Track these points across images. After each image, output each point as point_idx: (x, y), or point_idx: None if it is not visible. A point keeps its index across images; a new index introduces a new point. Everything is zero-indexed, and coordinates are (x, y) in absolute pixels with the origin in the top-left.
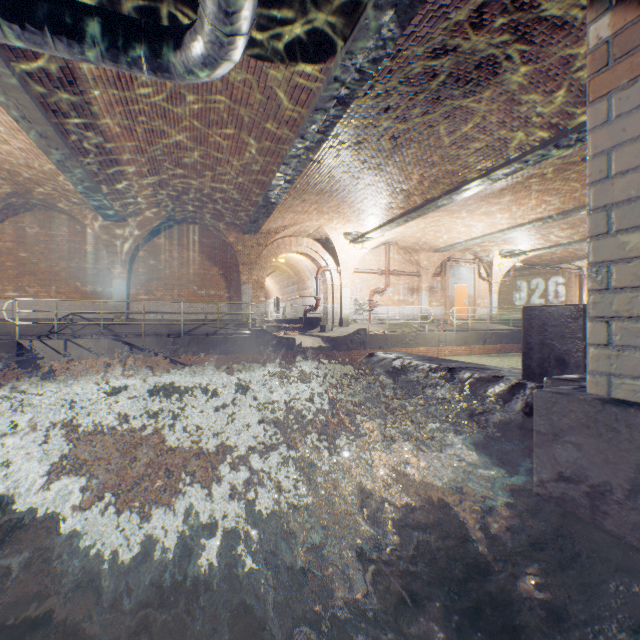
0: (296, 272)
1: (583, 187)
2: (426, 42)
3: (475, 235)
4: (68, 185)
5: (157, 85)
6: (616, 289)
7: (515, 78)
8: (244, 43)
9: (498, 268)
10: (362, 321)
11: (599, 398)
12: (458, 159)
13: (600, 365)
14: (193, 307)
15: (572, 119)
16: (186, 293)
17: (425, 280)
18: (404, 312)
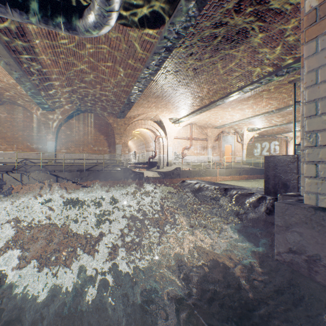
0: (144, 138)
1: (288, 96)
2: (211, 19)
3: (235, 120)
4: (22, 91)
5: (70, 38)
6: (321, 146)
7: (256, 39)
8: (116, 16)
9: (246, 137)
10: (178, 163)
11: (312, 207)
12: (227, 81)
13: (312, 188)
14: (90, 156)
15: (284, 61)
16: (87, 149)
17: (210, 142)
18: (199, 159)
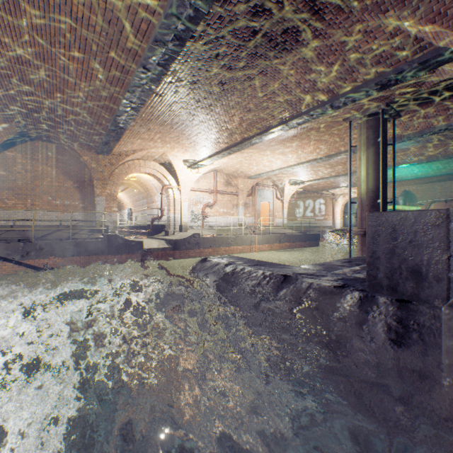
0: (145, 189)
1: (341, 139)
2: None
3: (275, 168)
4: None
5: None
6: None
7: (310, 47)
8: None
9: (288, 192)
10: (197, 227)
11: None
12: (267, 108)
13: None
14: (47, 215)
15: (342, 87)
16: (40, 202)
17: (242, 198)
18: (227, 221)
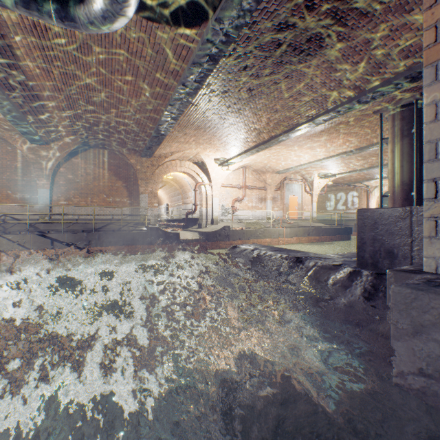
0: (180, 186)
1: (373, 132)
2: (274, 17)
3: (303, 162)
4: None
5: (68, 35)
6: None
7: (333, 51)
8: (136, 2)
9: (317, 185)
10: (227, 221)
11: None
12: (293, 108)
13: None
14: (103, 210)
15: (369, 83)
16: (97, 200)
17: (270, 192)
18: (256, 214)
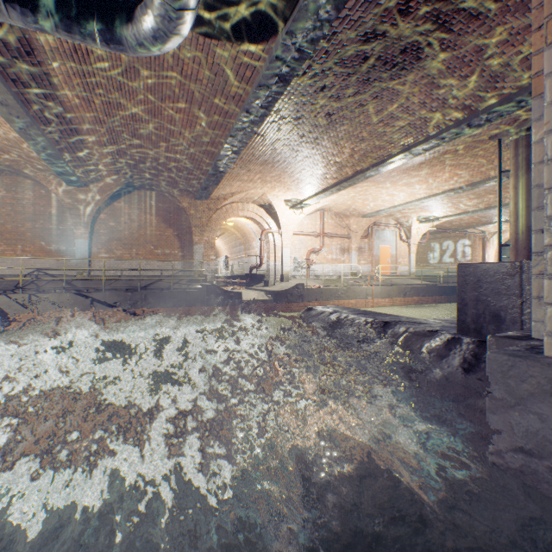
0: (243, 234)
1: (489, 162)
2: (359, 26)
3: (397, 203)
4: (31, 152)
5: (112, 59)
6: None
7: (435, 63)
8: (192, 18)
9: (416, 232)
10: (300, 277)
11: None
12: (384, 135)
13: None
14: (150, 264)
15: (483, 101)
16: (143, 252)
17: (354, 241)
18: (337, 269)
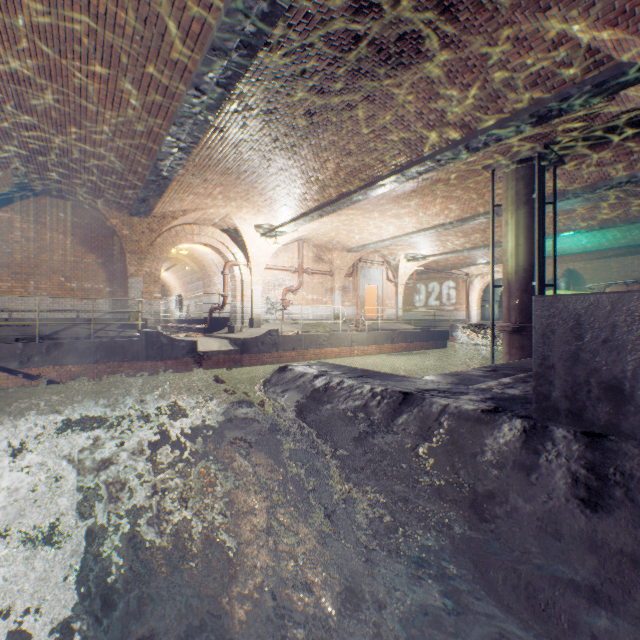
0: (201, 266)
1: (480, 196)
2: None
3: (385, 237)
4: None
5: None
6: None
7: (437, 61)
8: None
9: (403, 271)
10: (275, 321)
11: None
12: (375, 150)
13: None
14: (59, 303)
15: (483, 120)
16: (48, 285)
17: (338, 280)
18: (318, 312)
